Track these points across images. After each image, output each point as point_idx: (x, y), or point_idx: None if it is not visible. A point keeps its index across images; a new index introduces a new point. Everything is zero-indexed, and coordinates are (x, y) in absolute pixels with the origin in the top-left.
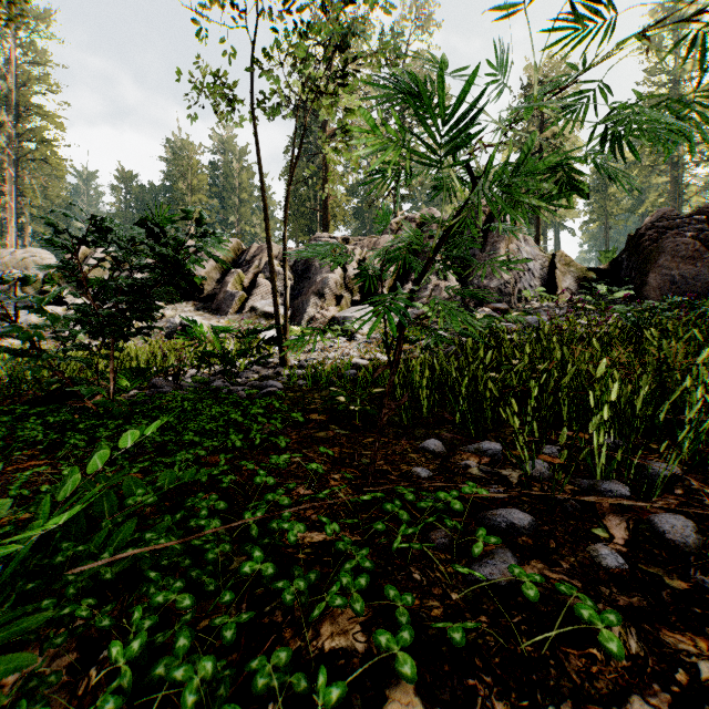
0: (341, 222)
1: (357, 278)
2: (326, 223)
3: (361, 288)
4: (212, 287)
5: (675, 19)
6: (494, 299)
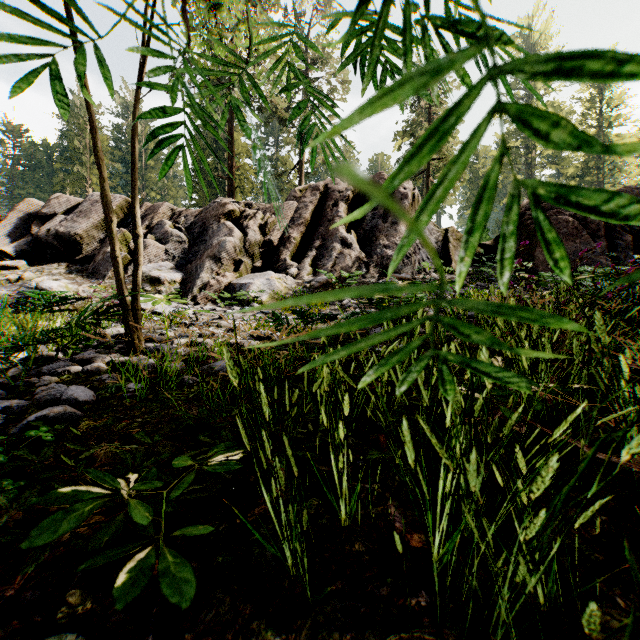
0: (249, 193)
1: (258, 243)
2: (231, 190)
3: (263, 254)
4: (92, 247)
5: (530, 45)
6: (397, 269)
